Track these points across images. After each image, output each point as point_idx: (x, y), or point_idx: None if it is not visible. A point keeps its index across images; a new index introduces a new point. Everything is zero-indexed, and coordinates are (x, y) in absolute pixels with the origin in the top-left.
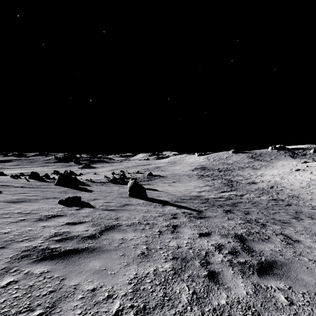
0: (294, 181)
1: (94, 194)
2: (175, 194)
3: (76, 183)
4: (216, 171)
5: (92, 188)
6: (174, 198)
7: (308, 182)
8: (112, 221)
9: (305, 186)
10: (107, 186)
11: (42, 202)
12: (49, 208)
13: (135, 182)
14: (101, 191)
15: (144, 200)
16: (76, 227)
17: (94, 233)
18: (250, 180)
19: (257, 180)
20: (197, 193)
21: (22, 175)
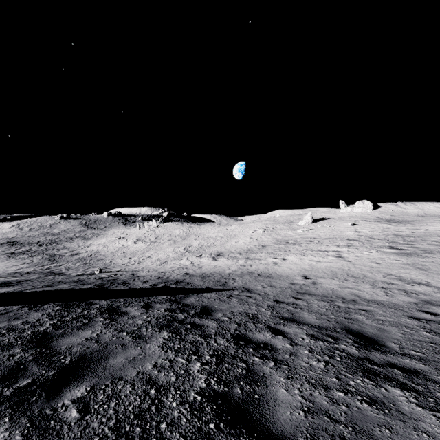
0: (111, 248)
1: None
2: None
3: None
4: (35, 246)
5: None
6: None
7: (120, 248)
8: None
9: (115, 252)
10: None
11: None
12: None
13: None
14: None
15: None
16: None
17: None
18: (75, 252)
19: (82, 251)
20: (14, 271)
21: None
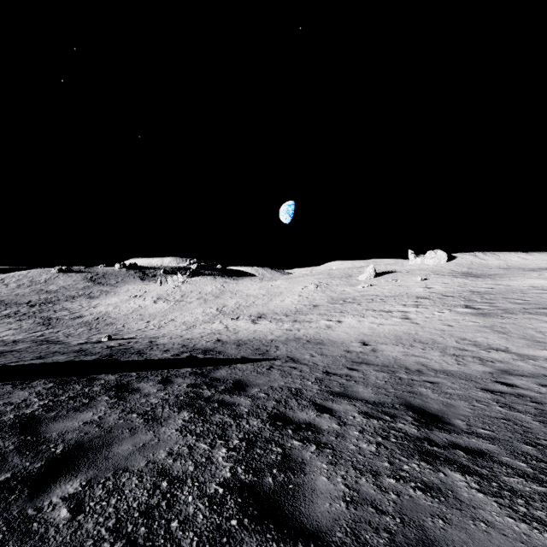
0: (124, 309)
1: None
2: None
3: None
4: (25, 306)
5: None
6: None
7: (135, 309)
8: None
9: (129, 314)
10: None
11: None
12: None
13: None
14: None
15: None
16: None
17: None
18: (77, 315)
19: (86, 314)
20: None
21: None
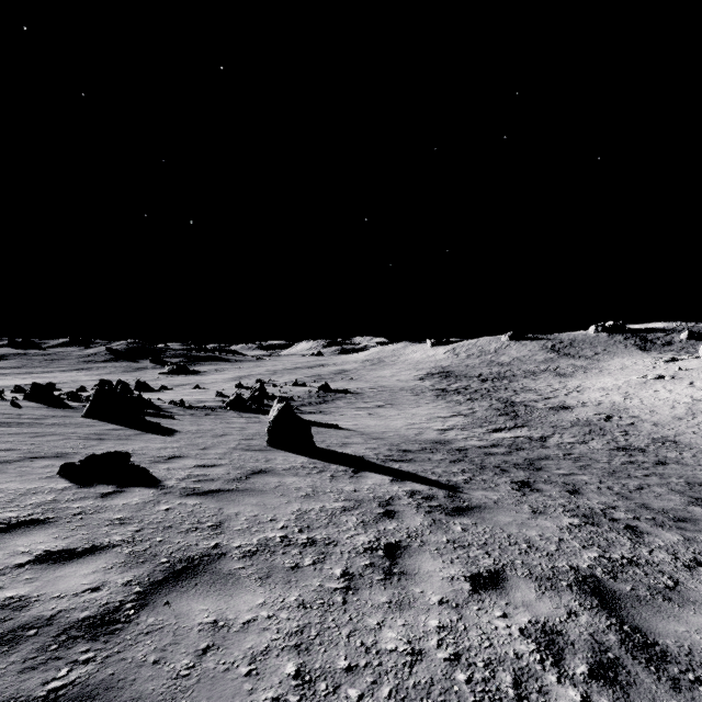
0: (655, 403)
1: (176, 441)
2: (385, 438)
3: (143, 411)
4: (475, 381)
5: (177, 424)
6: (382, 448)
7: (690, 405)
8: (200, 540)
9: (686, 416)
10: (219, 419)
11: (12, 470)
12: (19, 492)
13: (284, 411)
14: (200, 432)
15: (306, 456)
16: (65, 573)
17: (119, 600)
18: (554, 402)
19: (571, 402)
20: (436, 435)
21: (19, 390)
